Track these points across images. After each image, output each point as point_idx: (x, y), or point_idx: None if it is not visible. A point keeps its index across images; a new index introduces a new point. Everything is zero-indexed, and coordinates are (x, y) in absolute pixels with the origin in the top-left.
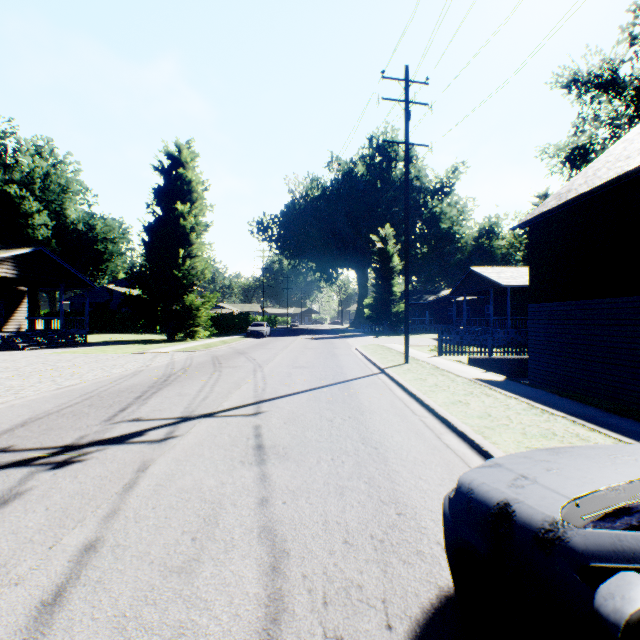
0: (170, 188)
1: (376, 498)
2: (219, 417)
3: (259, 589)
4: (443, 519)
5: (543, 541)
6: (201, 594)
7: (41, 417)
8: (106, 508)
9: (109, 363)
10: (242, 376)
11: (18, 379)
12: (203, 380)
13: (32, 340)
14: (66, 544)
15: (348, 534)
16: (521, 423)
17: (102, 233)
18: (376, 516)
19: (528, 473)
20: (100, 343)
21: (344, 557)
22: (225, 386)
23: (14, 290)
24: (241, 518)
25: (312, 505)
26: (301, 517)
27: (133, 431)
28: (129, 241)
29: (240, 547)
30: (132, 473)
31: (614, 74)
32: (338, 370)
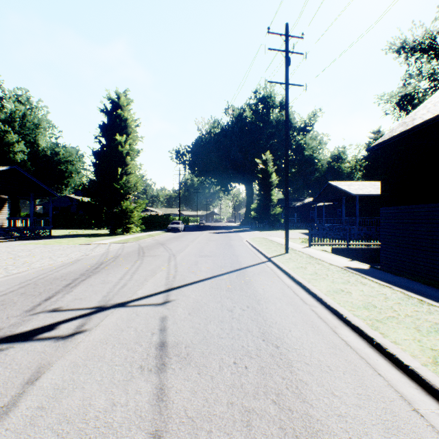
0: (111, 124)
1: (291, 433)
2: (131, 307)
3: None
4: None
5: None
6: None
7: None
8: None
9: (58, 253)
10: (158, 264)
11: None
12: (126, 268)
13: (7, 234)
14: None
15: None
16: (409, 316)
17: (64, 157)
18: None
19: None
20: (60, 236)
21: None
22: (143, 274)
23: None
24: None
25: None
26: None
27: (46, 324)
28: (83, 163)
29: None
30: (18, 386)
31: (433, 41)
32: (234, 259)
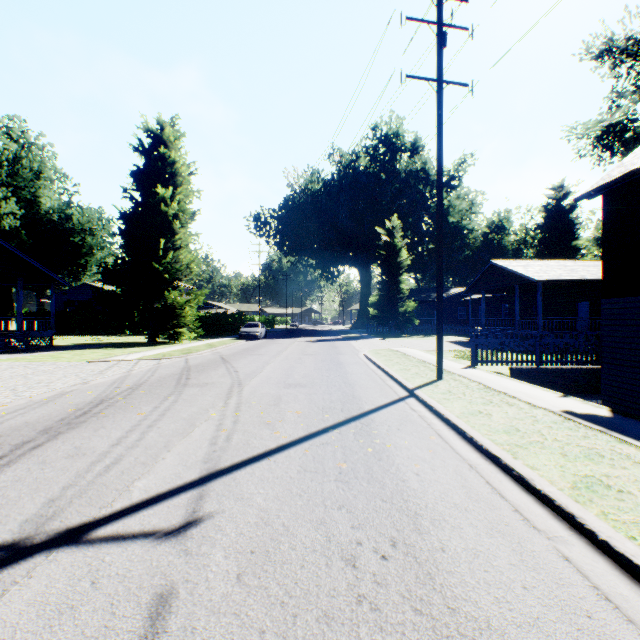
0: (151, 170)
1: None
2: (92, 546)
3: None
4: None
5: None
6: None
7: None
8: None
9: (36, 378)
10: (206, 404)
11: None
12: (141, 413)
13: None
14: None
15: None
16: None
17: (79, 224)
18: None
19: None
20: (67, 347)
21: None
22: (168, 428)
23: None
24: None
25: None
26: None
27: None
28: (110, 233)
29: None
30: None
31: None
32: (348, 391)
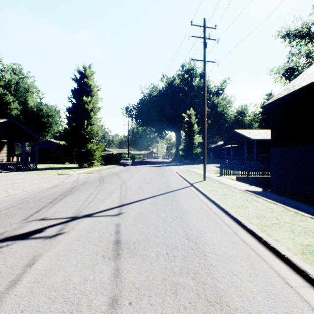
0: (80, 89)
1: (203, 297)
2: (95, 217)
3: None
4: None
5: None
6: None
7: None
8: None
9: (43, 180)
10: (114, 188)
11: None
12: (91, 190)
13: (6, 167)
14: None
15: None
16: (287, 223)
17: (46, 112)
18: None
19: None
20: (43, 169)
21: None
22: (103, 194)
23: None
24: None
25: (152, 307)
26: None
27: (37, 228)
28: (60, 117)
29: None
30: (21, 268)
31: (309, 30)
32: (167, 184)
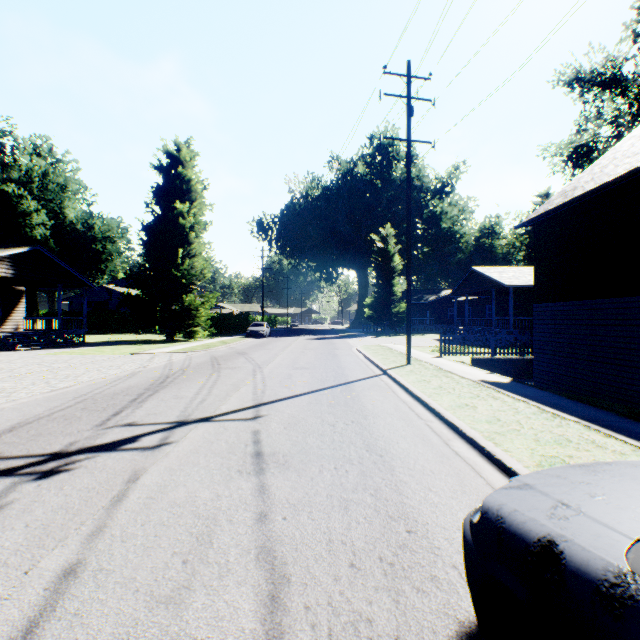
0: (169, 187)
1: (384, 513)
2: (216, 421)
3: (256, 624)
4: (465, 547)
5: (609, 598)
6: (190, 631)
7: (31, 421)
8: (91, 525)
9: (106, 364)
10: (241, 378)
11: (11, 381)
12: (201, 382)
13: (29, 340)
14: (43, 568)
15: (354, 556)
16: (533, 428)
17: (101, 232)
18: (384, 534)
19: (569, 499)
20: (98, 343)
21: (351, 584)
22: (223, 388)
23: (11, 290)
24: (237, 537)
25: (314, 521)
26: (303, 535)
27: (126, 437)
28: (128, 241)
29: (236, 572)
30: (122, 484)
31: (617, 72)
32: (339, 371)
